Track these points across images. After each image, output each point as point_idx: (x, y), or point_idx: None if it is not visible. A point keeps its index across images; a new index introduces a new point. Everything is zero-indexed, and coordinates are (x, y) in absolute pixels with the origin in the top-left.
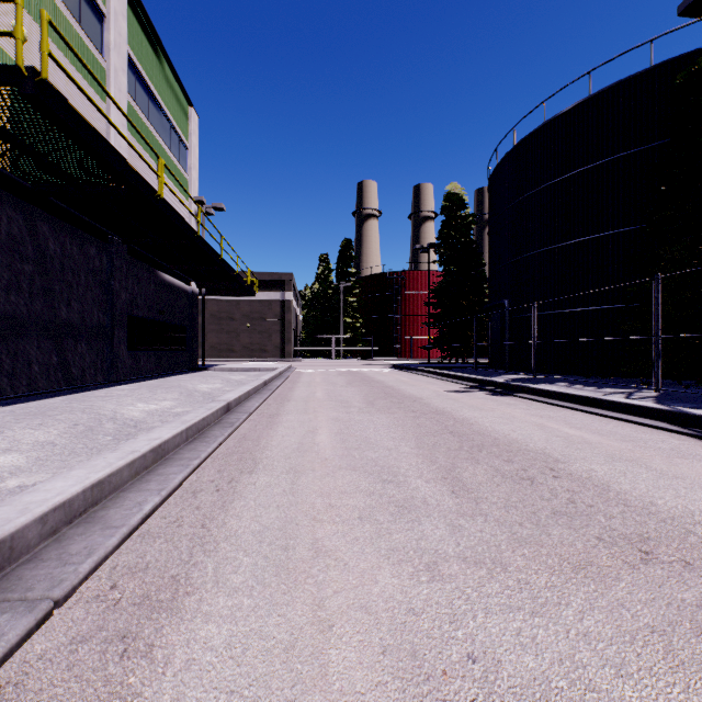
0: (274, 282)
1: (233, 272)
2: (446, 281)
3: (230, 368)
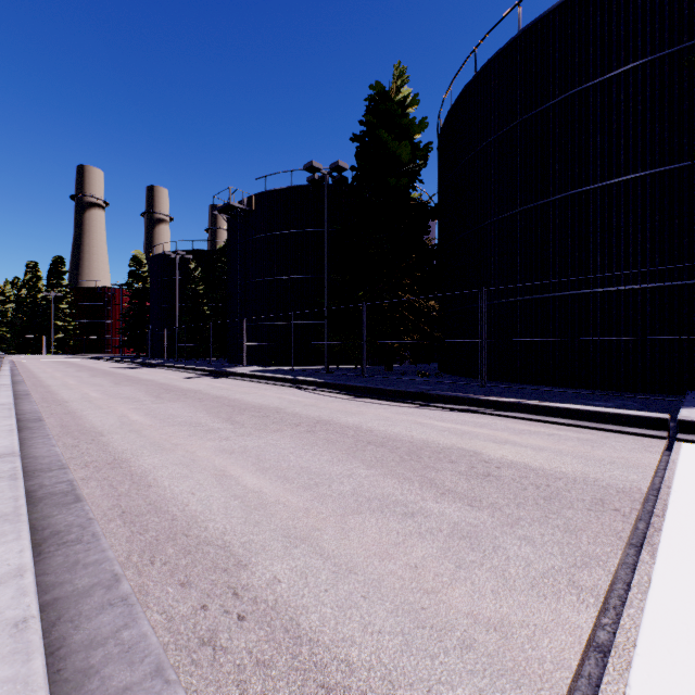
0: None
1: None
2: (130, 309)
3: None
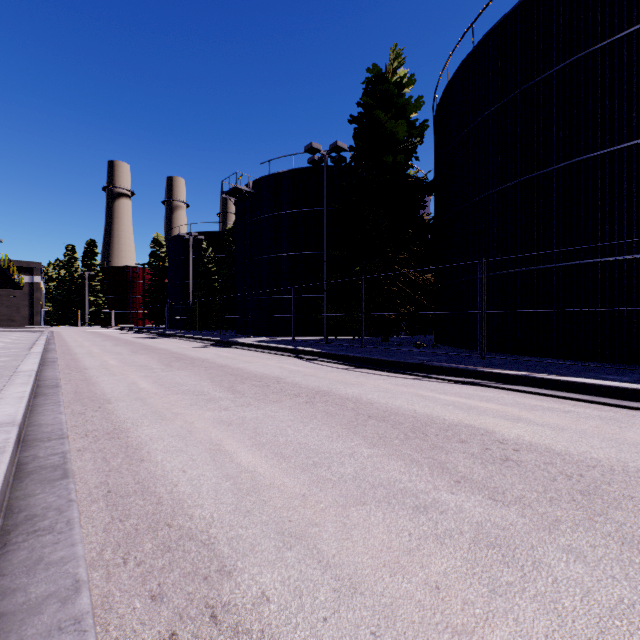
0: (23, 268)
1: (18, 283)
2: (151, 285)
3: (11, 330)
